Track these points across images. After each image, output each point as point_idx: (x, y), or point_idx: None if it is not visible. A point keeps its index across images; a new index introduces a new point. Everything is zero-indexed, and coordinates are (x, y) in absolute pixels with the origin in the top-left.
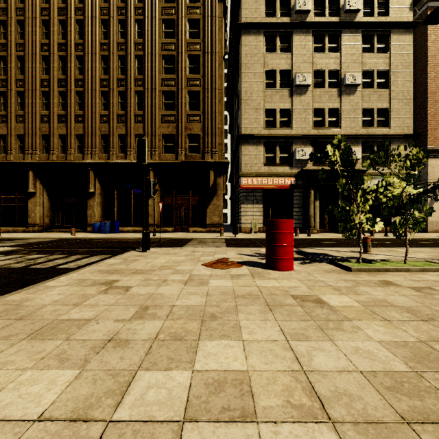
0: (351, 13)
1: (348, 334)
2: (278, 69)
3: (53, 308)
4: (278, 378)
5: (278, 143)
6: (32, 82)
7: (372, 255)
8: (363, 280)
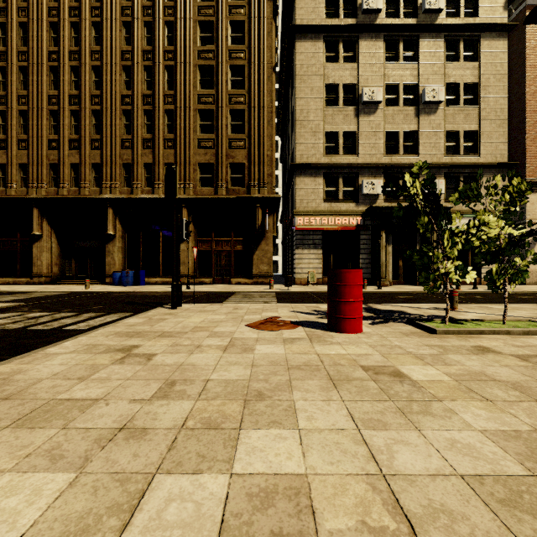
0: (431, 13)
1: (439, 420)
2: (342, 83)
3: (52, 383)
4: (349, 485)
5: (342, 174)
6: (38, 99)
7: (461, 313)
8: (452, 346)
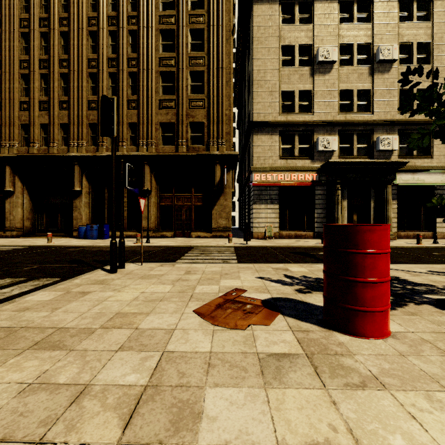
0: None
1: None
2: (297, 44)
3: None
4: None
5: (297, 132)
6: (10, 63)
7: None
8: None
